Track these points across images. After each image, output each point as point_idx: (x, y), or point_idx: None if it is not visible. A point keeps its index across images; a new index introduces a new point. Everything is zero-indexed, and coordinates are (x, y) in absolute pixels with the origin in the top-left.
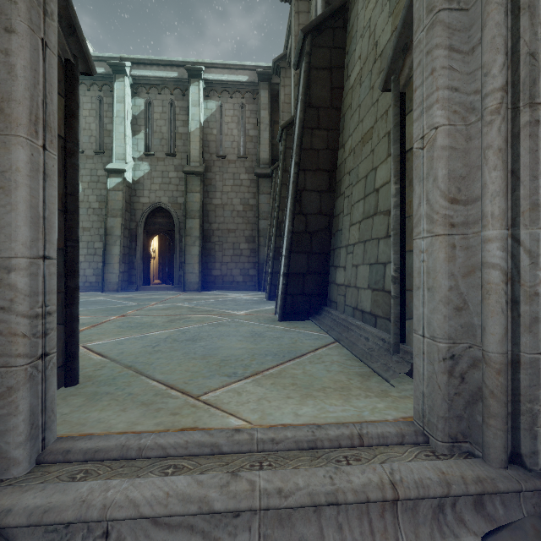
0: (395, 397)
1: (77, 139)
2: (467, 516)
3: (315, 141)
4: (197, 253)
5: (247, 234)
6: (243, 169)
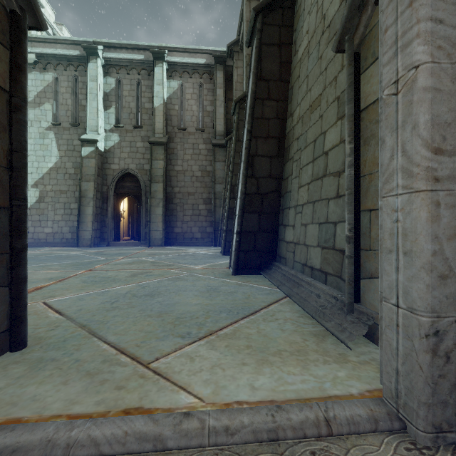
0: (354, 363)
1: (24, 94)
2: None
3: (266, 111)
4: (161, 213)
5: (204, 197)
6: (201, 140)
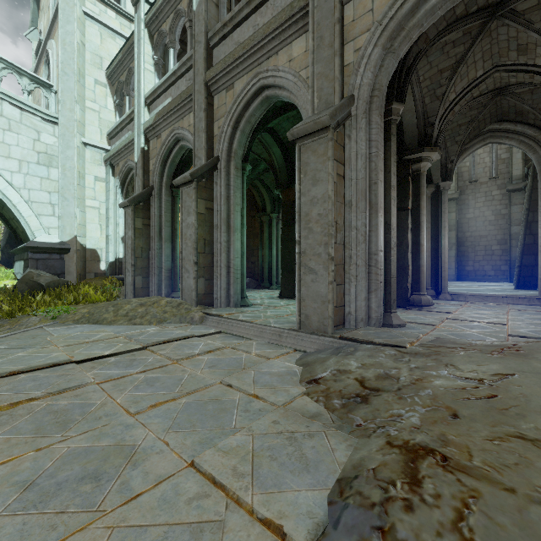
0: None
1: None
2: (535, 302)
3: None
4: (453, 254)
5: (498, 238)
6: (495, 187)
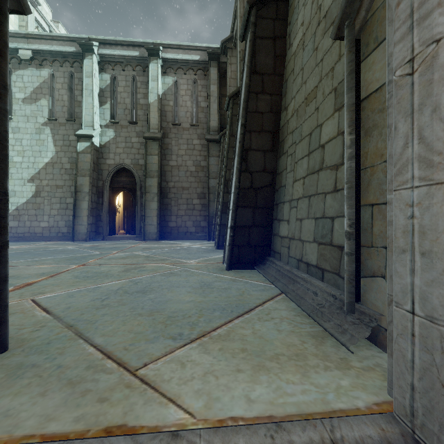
0: (358, 369)
1: (4, 81)
2: None
3: (260, 105)
4: (155, 207)
5: (199, 191)
6: (196, 135)
